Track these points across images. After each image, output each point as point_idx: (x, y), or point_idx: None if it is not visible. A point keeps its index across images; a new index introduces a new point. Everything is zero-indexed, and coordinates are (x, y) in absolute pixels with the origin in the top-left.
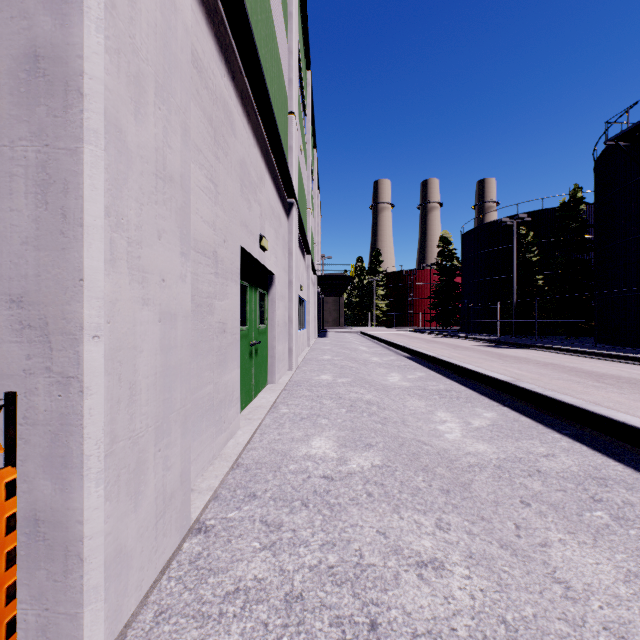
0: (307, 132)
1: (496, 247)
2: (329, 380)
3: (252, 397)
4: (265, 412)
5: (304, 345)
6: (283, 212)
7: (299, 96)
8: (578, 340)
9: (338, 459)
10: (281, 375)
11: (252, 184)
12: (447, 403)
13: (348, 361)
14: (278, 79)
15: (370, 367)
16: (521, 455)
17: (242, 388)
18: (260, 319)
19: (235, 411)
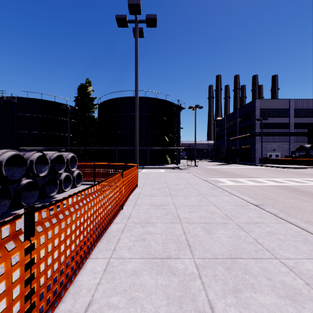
0: None
1: None
2: None
3: None
4: None
5: None
6: None
7: None
8: None
9: None
10: None
11: None
12: None
13: None
14: None
15: None
16: None
17: None
18: None
19: None
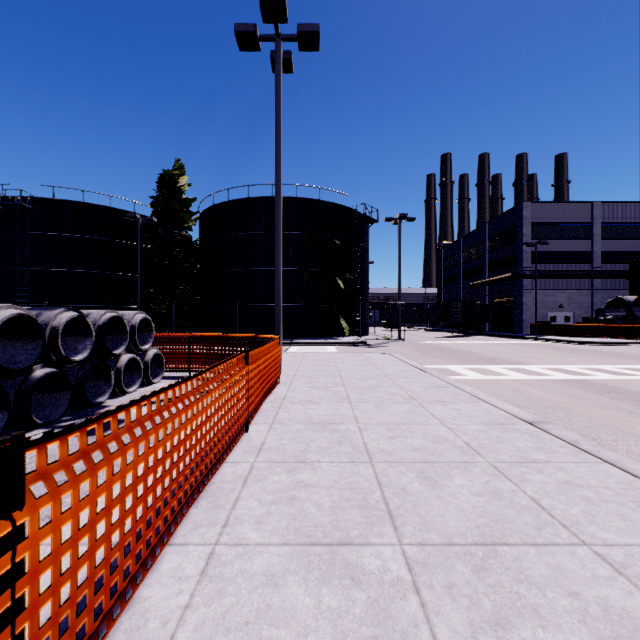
0: None
1: None
2: None
3: None
4: None
5: None
6: None
7: None
8: None
9: None
10: None
11: None
12: None
13: None
14: None
15: None
16: None
17: None
18: None
19: None
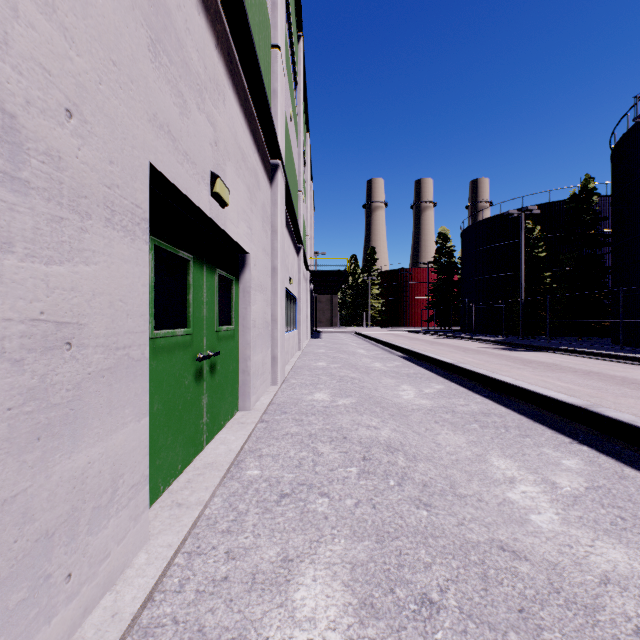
0: (298, 103)
1: (499, 243)
2: (326, 401)
3: (202, 444)
4: (215, 482)
5: (295, 349)
6: (263, 172)
7: (288, 49)
8: (592, 341)
9: None
10: (259, 395)
11: (191, 71)
12: (496, 438)
13: (347, 369)
14: None
15: (374, 376)
16: None
17: (175, 439)
18: (222, 317)
19: (126, 517)
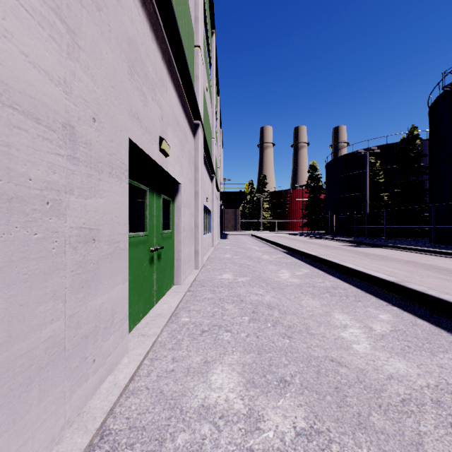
0: (212, 78)
1: (352, 172)
2: (230, 279)
3: (153, 303)
4: (163, 324)
5: (209, 246)
6: (189, 130)
7: (205, 43)
8: (416, 241)
9: (246, 416)
10: (187, 275)
11: (148, 79)
12: (339, 302)
13: (245, 259)
14: (184, 5)
15: (263, 264)
16: (451, 380)
17: (139, 298)
18: (164, 224)
19: (118, 336)
